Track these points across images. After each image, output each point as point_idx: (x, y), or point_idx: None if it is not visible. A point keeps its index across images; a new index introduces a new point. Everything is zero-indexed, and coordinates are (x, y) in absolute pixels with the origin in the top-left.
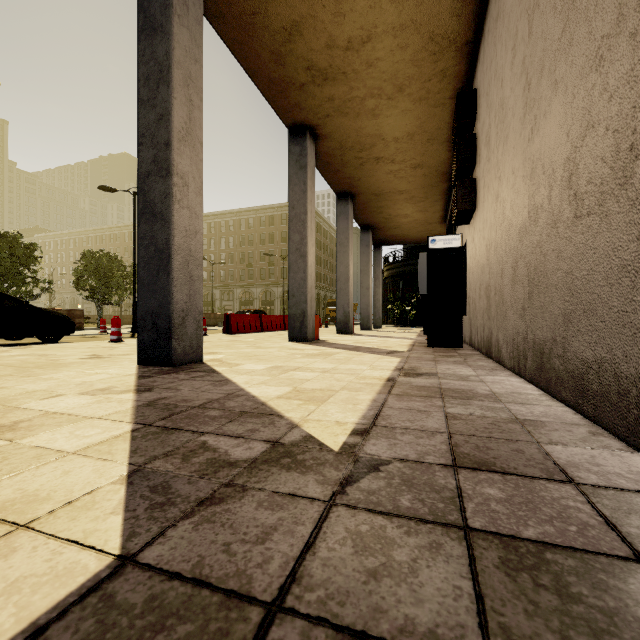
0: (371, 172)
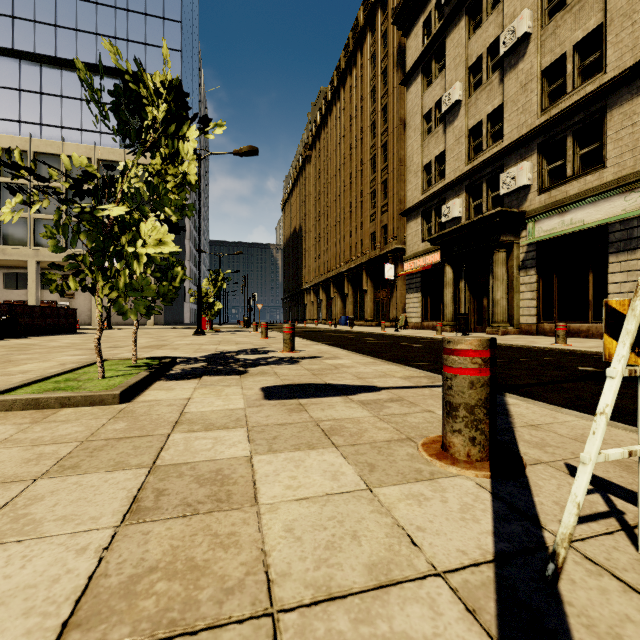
0: (5, 262)
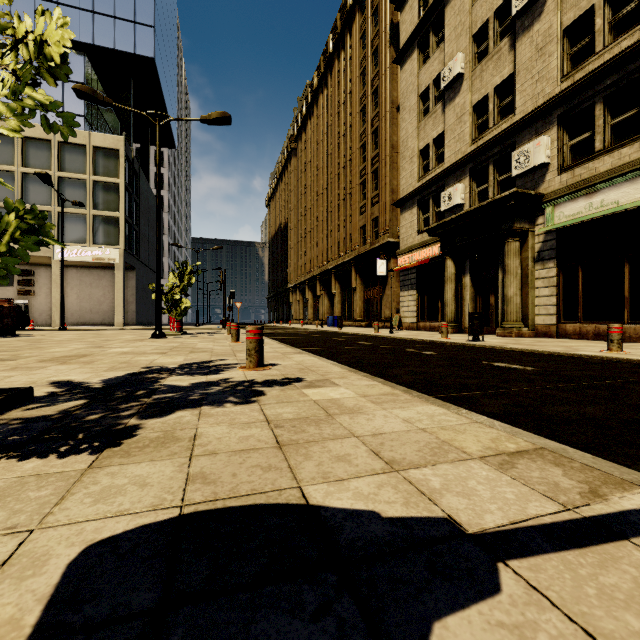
0: None
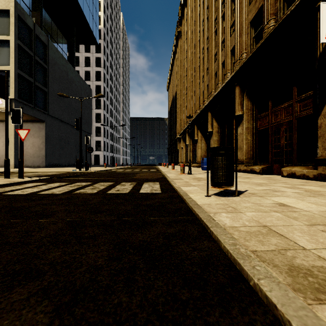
0: None
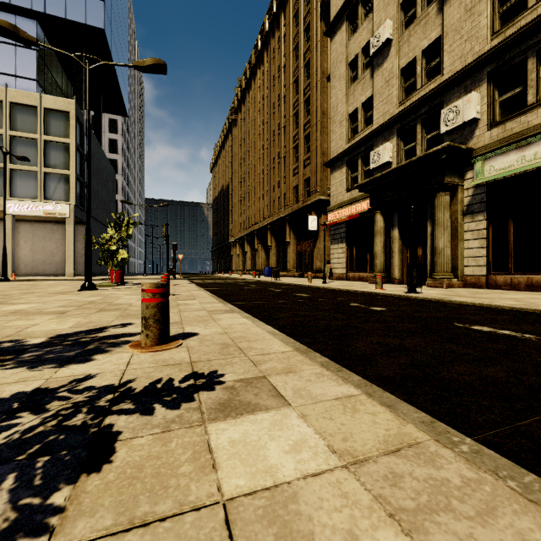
0: None
